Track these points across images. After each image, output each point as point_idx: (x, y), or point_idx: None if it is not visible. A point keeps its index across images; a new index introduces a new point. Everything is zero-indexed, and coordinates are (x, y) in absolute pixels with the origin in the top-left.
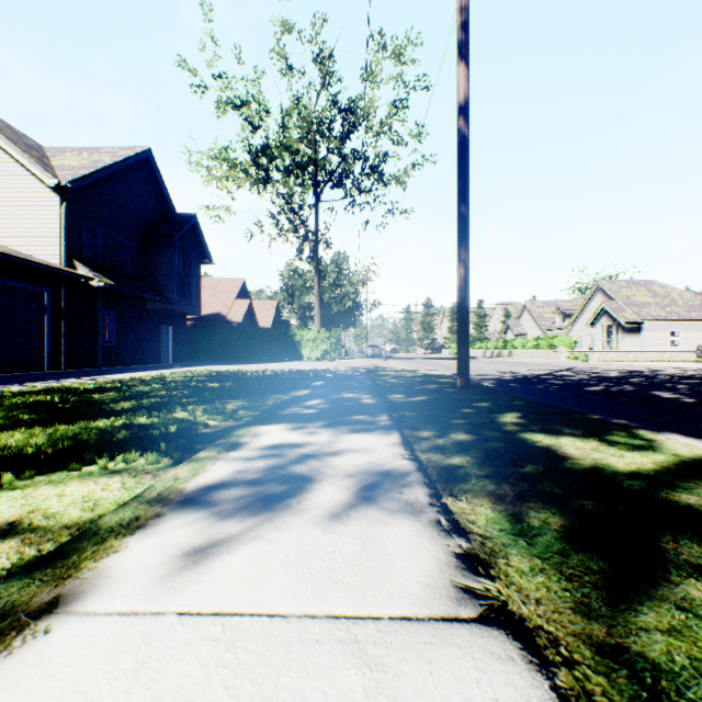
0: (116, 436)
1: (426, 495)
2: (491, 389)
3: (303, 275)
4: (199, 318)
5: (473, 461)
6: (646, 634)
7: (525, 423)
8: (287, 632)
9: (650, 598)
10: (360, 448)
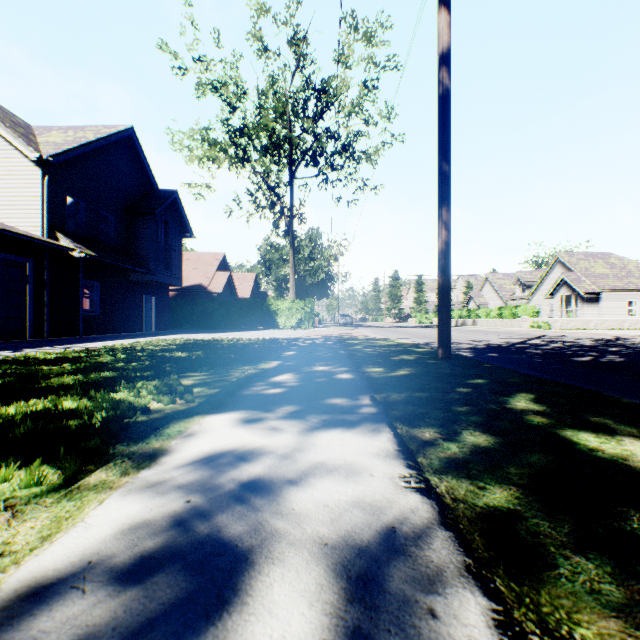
0: (14, 430)
1: (489, 626)
2: (477, 361)
3: (279, 250)
4: (181, 289)
5: (528, 499)
6: None
7: (552, 413)
8: None
9: None
10: (339, 461)
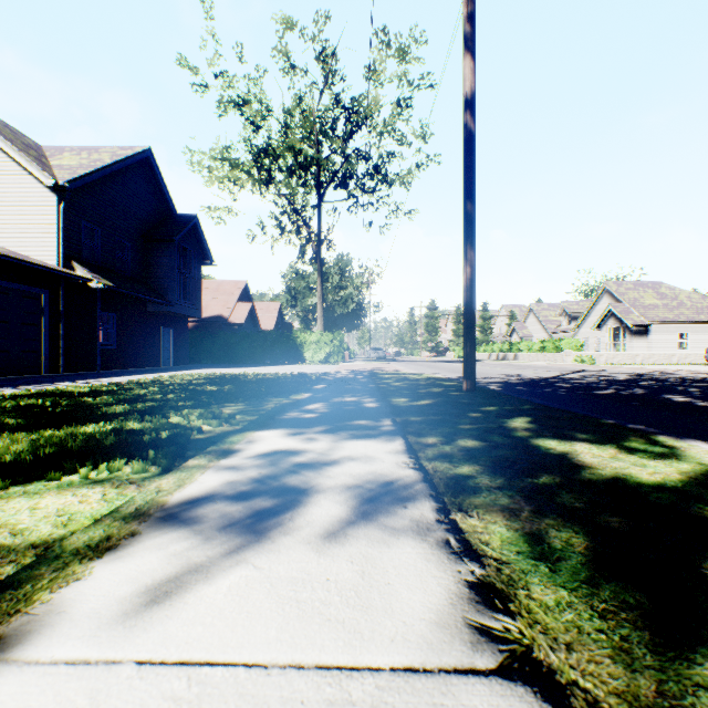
0: (103, 442)
1: (432, 510)
2: (499, 393)
3: (306, 277)
4: (200, 321)
5: (483, 470)
6: (706, 694)
7: (537, 429)
8: (267, 689)
9: (703, 642)
10: (361, 455)
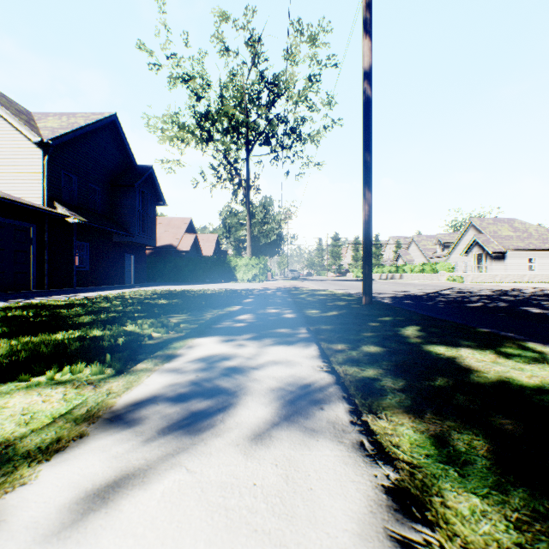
0: (70, 347)
1: (346, 411)
2: (391, 306)
3: (237, 215)
4: (155, 248)
5: (386, 374)
6: None
7: (426, 336)
8: None
9: None
10: (282, 360)
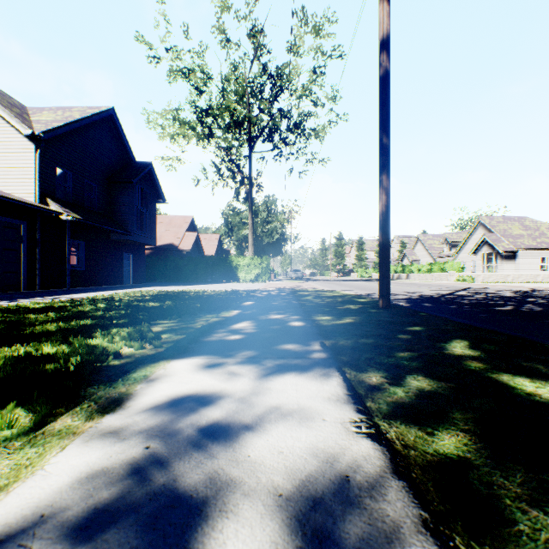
0: None
1: None
2: (414, 310)
3: (240, 214)
4: (156, 248)
5: (476, 445)
6: None
7: (487, 358)
8: None
9: None
10: (292, 406)
